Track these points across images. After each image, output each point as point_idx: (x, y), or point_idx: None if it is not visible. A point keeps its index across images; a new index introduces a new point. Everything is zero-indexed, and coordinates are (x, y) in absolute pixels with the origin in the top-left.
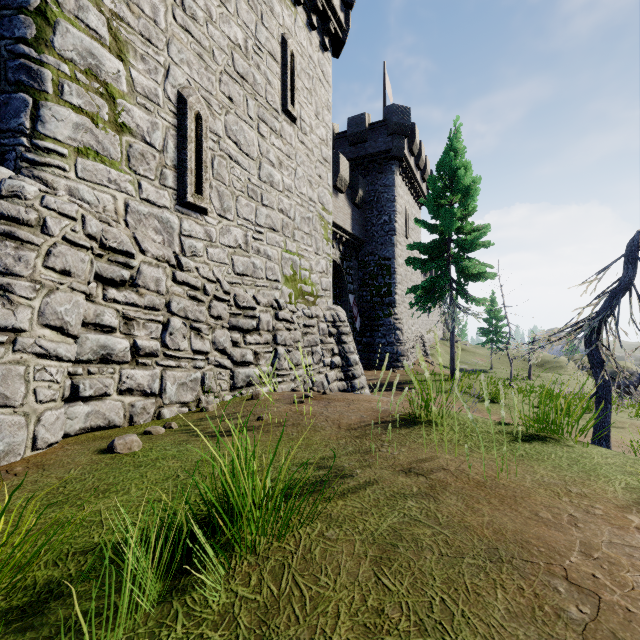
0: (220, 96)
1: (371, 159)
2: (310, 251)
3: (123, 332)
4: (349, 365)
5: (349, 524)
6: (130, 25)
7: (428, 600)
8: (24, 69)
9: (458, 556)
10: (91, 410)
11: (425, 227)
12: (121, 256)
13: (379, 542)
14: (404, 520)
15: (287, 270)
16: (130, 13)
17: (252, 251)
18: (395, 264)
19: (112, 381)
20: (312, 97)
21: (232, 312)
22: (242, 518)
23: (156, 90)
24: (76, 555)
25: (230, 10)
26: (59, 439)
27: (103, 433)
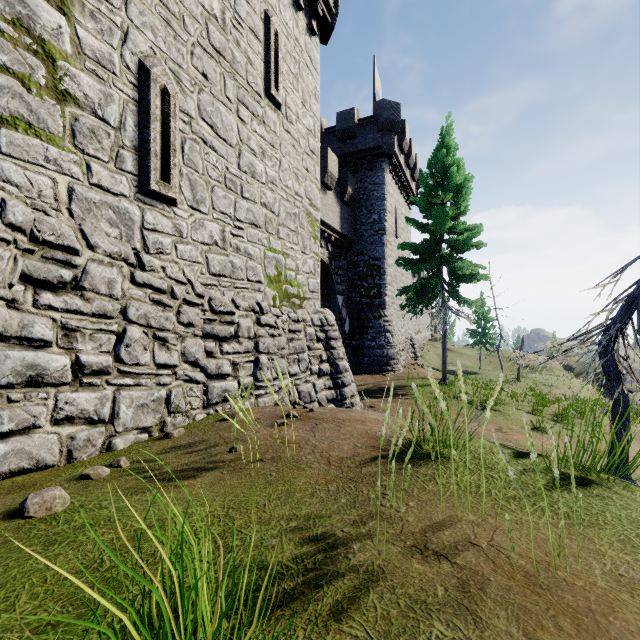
0: (192, 71)
1: (360, 156)
2: (296, 250)
3: (62, 346)
4: (338, 372)
5: None
6: None
7: None
8: None
9: None
10: (10, 449)
11: (416, 226)
12: (61, 252)
13: None
14: None
15: (271, 270)
16: None
17: (230, 249)
18: (385, 264)
19: (44, 409)
20: (298, 83)
21: (206, 318)
22: None
23: (111, 55)
24: None
25: None
26: None
27: (26, 478)
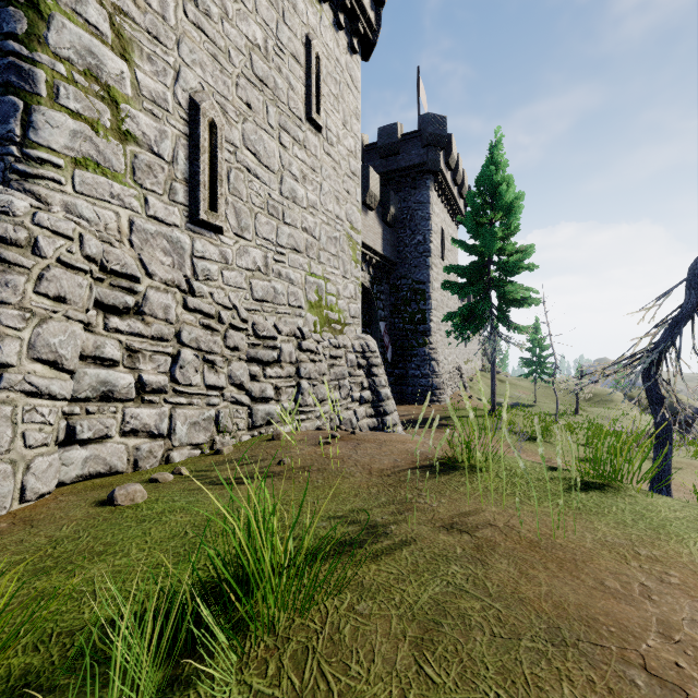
0: (237, 102)
1: (404, 173)
2: (337, 274)
3: (127, 366)
4: (380, 400)
5: (384, 595)
6: (135, 21)
7: (481, 696)
8: (14, 69)
9: (513, 637)
10: (90, 455)
11: (463, 248)
12: (125, 280)
13: (419, 618)
14: (448, 590)
15: (312, 295)
16: (135, 7)
17: (273, 274)
18: (430, 288)
19: (114, 421)
20: (339, 104)
21: (250, 342)
22: (259, 587)
23: (165, 94)
24: (61, 636)
25: (248, 6)
26: (52, 489)
27: (103, 481)
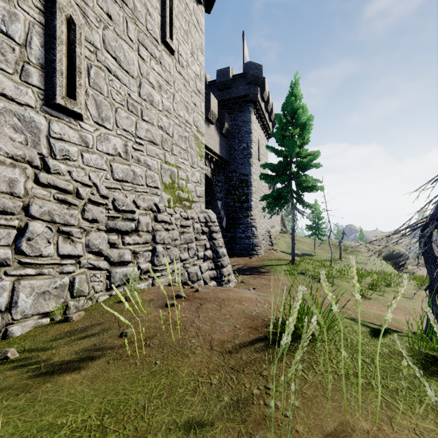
0: (97, 10)
1: (234, 101)
2: (186, 164)
3: None
4: (218, 257)
5: None
6: None
7: None
8: None
9: None
10: None
11: (273, 152)
12: None
13: None
14: None
15: (166, 179)
16: None
17: (132, 160)
18: (251, 179)
19: None
20: (188, 38)
21: (110, 215)
22: None
23: None
24: None
25: None
26: None
27: None
